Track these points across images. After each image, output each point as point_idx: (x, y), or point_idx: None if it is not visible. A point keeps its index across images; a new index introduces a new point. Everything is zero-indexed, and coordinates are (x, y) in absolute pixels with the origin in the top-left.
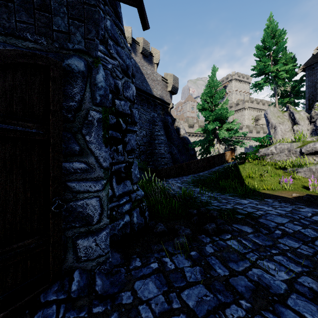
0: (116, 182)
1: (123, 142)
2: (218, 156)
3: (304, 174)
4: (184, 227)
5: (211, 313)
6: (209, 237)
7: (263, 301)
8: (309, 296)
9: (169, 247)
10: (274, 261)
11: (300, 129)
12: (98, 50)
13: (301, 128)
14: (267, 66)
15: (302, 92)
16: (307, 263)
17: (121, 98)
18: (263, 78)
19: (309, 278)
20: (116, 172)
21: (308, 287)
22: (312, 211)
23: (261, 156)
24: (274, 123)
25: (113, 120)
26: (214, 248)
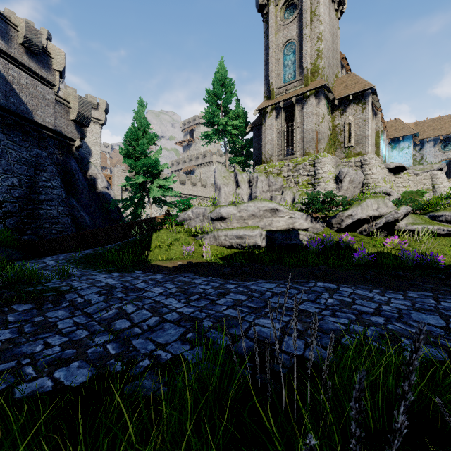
0: None
1: None
2: (147, 221)
3: (210, 240)
4: None
5: None
6: None
7: None
8: None
9: None
10: None
11: (241, 193)
12: None
13: (241, 192)
14: (215, 116)
15: (252, 153)
16: (31, 330)
17: None
18: (212, 129)
19: (1, 343)
20: None
21: None
22: (150, 278)
23: (181, 222)
24: (219, 184)
25: None
26: None
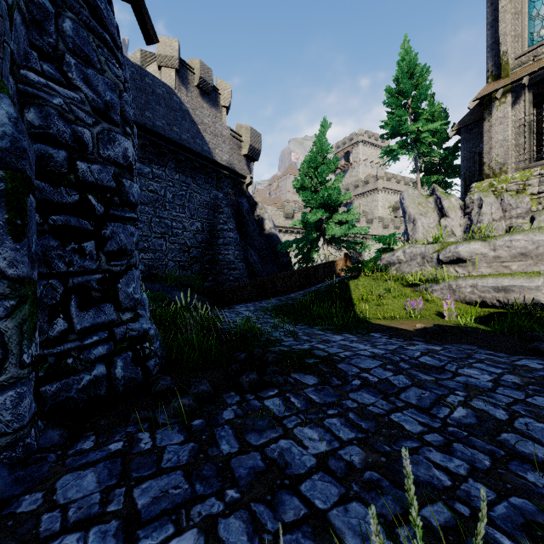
0: (78, 306)
1: (100, 236)
2: (325, 267)
3: (442, 293)
4: (205, 382)
5: (167, 513)
6: (241, 395)
7: (264, 488)
8: (340, 475)
9: (162, 414)
10: (321, 426)
11: (450, 224)
12: (3, 69)
13: (451, 223)
14: (403, 122)
15: (457, 167)
16: (369, 426)
17: (94, 159)
18: (398, 141)
19: (358, 447)
20: (78, 288)
21: (346, 462)
22: (425, 349)
23: (384, 266)
24: (413, 215)
25: (71, 197)
26: (237, 412)
